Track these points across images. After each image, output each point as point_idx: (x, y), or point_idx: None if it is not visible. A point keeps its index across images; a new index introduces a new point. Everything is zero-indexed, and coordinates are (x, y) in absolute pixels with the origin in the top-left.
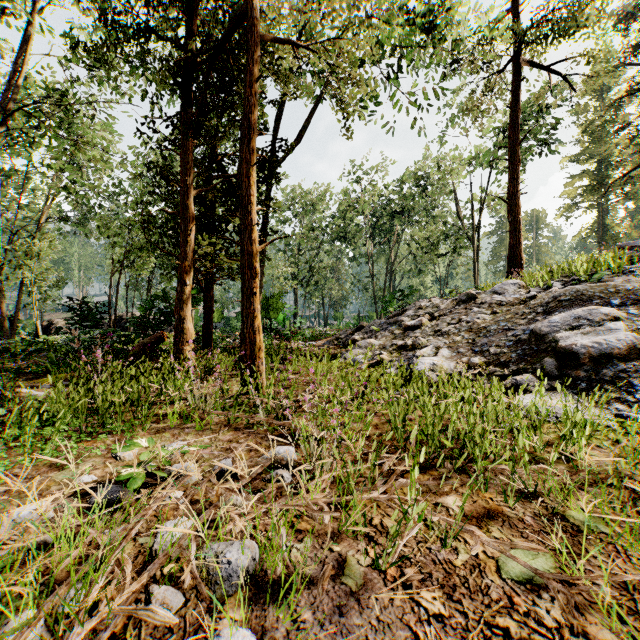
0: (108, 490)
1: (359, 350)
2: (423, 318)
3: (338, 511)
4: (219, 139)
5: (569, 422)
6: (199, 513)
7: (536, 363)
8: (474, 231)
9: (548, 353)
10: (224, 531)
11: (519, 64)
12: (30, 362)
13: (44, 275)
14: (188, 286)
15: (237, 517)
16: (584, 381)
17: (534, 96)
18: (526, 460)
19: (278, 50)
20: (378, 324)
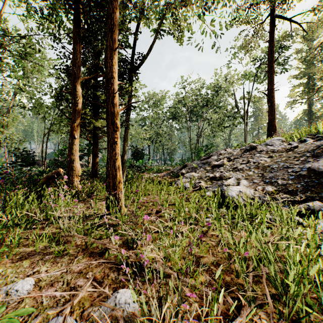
0: None
1: (186, 179)
2: (224, 160)
3: None
4: (100, 50)
5: None
6: None
7: (320, 192)
8: (244, 113)
9: None
10: None
11: (274, 17)
12: None
13: (11, 137)
14: (76, 139)
15: None
16: None
17: (281, 36)
18: None
19: None
20: (196, 163)
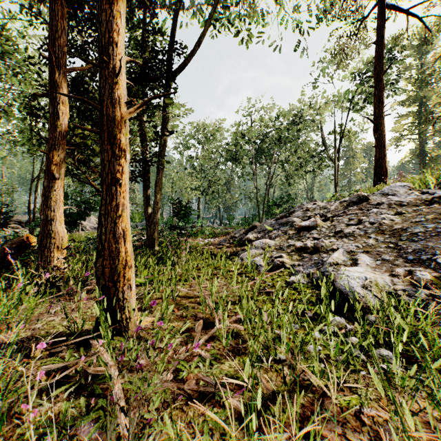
0: None
1: (255, 250)
2: (317, 219)
3: None
4: None
5: None
6: None
7: None
8: (335, 152)
9: None
10: None
11: (384, 5)
12: None
13: None
14: (58, 180)
15: None
16: None
17: (392, 37)
18: None
19: None
20: (270, 224)
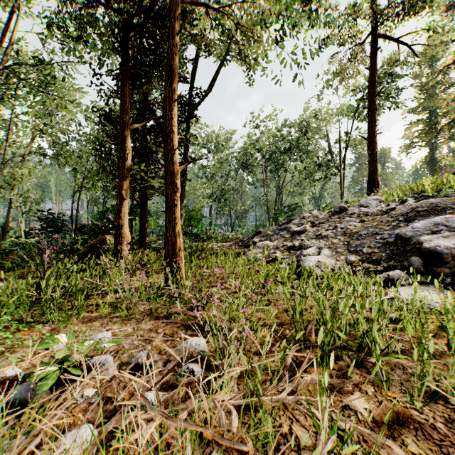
0: (23, 388)
1: (258, 250)
2: (306, 225)
3: (246, 413)
4: (151, 88)
5: (449, 316)
6: (107, 416)
7: (404, 261)
8: (340, 162)
9: (413, 253)
10: (129, 441)
11: (376, 37)
12: (6, 259)
13: (26, 194)
14: (125, 200)
15: (144, 423)
16: (448, 276)
17: (386, 61)
18: (425, 358)
19: (195, 13)
20: (272, 230)
